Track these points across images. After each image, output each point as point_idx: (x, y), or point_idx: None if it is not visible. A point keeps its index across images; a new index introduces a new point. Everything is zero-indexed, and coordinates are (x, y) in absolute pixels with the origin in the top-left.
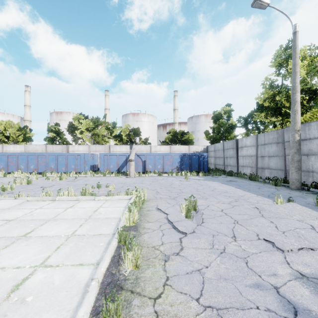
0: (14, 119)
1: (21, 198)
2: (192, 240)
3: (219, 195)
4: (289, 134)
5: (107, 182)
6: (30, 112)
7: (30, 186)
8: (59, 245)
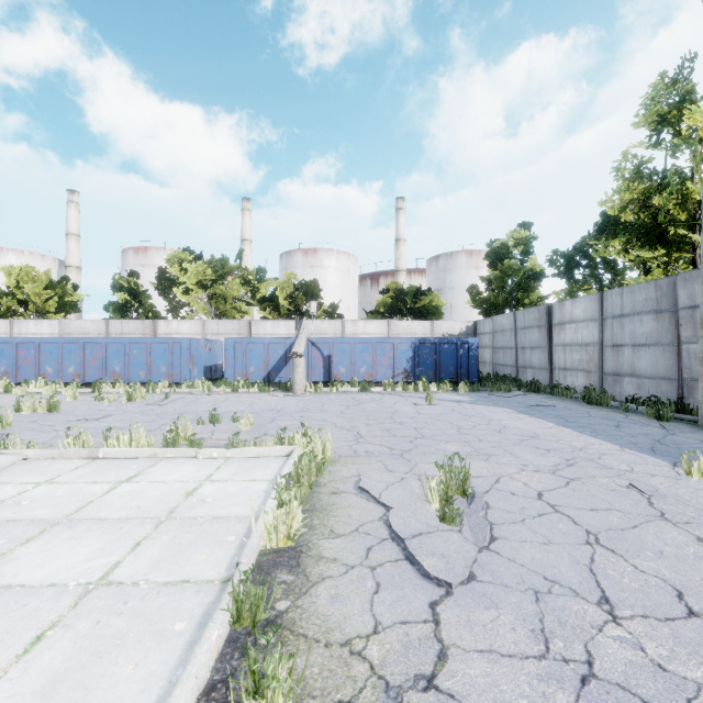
0: (44, 266)
1: (11, 452)
2: (472, 615)
3: (519, 446)
4: (693, 290)
5: (238, 408)
6: (78, 249)
7: (52, 417)
8: (45, 626)
